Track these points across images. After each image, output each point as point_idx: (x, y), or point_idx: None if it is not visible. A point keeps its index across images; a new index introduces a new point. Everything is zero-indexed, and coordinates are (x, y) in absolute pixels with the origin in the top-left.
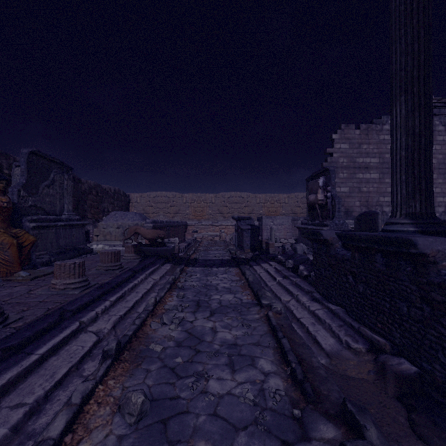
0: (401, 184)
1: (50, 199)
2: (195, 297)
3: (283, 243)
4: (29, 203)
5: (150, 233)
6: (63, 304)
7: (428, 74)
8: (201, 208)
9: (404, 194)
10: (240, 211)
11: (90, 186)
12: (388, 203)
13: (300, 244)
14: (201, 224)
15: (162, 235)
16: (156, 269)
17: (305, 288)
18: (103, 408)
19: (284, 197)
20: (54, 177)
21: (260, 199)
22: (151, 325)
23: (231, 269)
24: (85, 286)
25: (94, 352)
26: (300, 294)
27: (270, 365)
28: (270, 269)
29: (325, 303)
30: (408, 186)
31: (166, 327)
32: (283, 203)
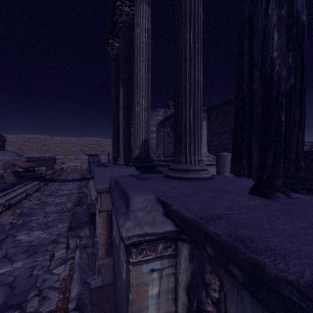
0: (112, 148)
1: None
2: (49, 193)
3: None
4: None
5: (24, 164)
6: None
7: (118, 119)
8: (67, 147)
9: (113, 151)
10: (96, 150)
11: None
12: None
13: None
14: (67, 158)
15: (33, 166)
16: (28, 183)
17: None
18: (6, 215)
19: None
20: None
21: (110, 142)
22: (24, 201)
23: (77, 182)
24: None
25: None
26: None
27: (70, 204)
28: None
29: None
30: (113, 149)
31: (32, 201)
32: None
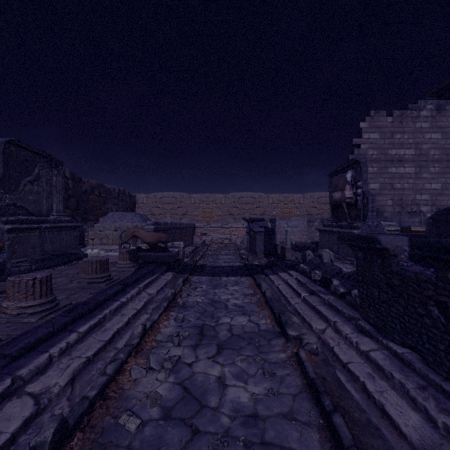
0: None
1: (34, 197)
2: (198, 321)
3: (299, 247)
4: (6, 202)
5: (150, 236)
6: (2, 344)
7: None
8: (209, 209)
9: None
10: (252, 212)
11: (91, 185)
12: (426, 202)
13: (326, 251)
14: (209, 226)
15: (164, 239)
16: (154, 280)
17: (345, 311)
18: None
19: (299, 197)
20: (40, 172)
21: (273, 200)
22: (131, 372)
23: (243, 279)
24: (49, 309)
25: (20, 440)
26: (338, 321)
27: None
28: (290, 280)
29: (383, 340)
30: None
31: (153, 375)
32: (297, 203)
